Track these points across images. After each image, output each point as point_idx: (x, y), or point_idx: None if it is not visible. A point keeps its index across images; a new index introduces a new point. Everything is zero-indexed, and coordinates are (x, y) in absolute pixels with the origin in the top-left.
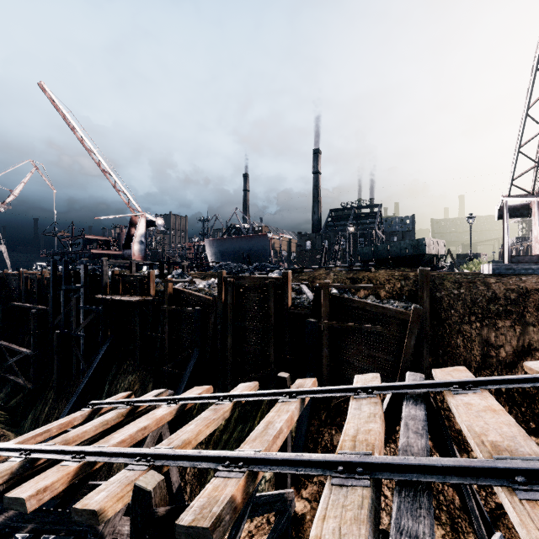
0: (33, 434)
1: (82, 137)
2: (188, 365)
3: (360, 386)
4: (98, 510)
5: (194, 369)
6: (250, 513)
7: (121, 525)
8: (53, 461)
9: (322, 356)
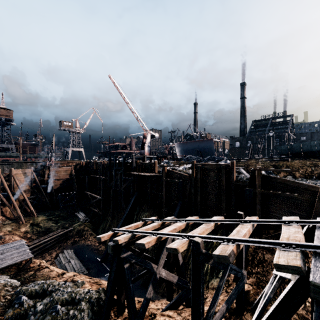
0: (126, 227)
1: (124, 97)
2: (176, 209)
3: (287, 220)
4: (177, 248)
5: (179, 211)
6: (229, 270)
7: (162, 272)
8: (137, 238)
9: (256, 209)
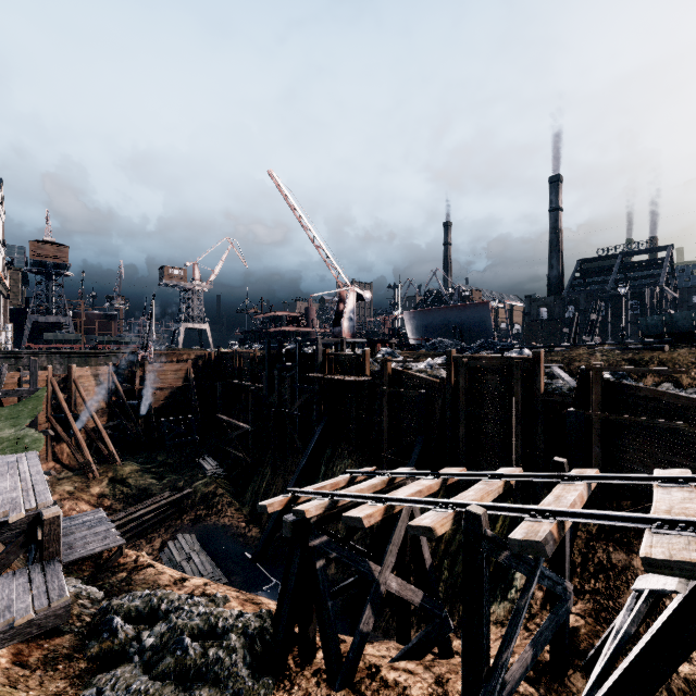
0: (315, 487)
1: (300, 216)
2: (411, 453)
3: (665, 475)
4: (432, 527)
5: (419, 458)
6: (538, 578)
7: (390, 580)
8: (340, 509)
9: (591, 456)
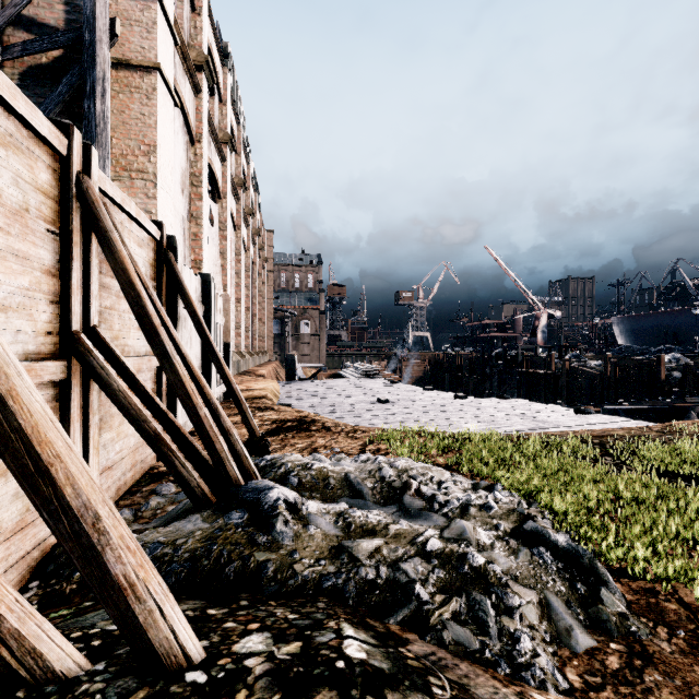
0: None
1: (505, 269)
2: None
3: None
4: None
5: None
6: None
7: None
8: None
9: None
